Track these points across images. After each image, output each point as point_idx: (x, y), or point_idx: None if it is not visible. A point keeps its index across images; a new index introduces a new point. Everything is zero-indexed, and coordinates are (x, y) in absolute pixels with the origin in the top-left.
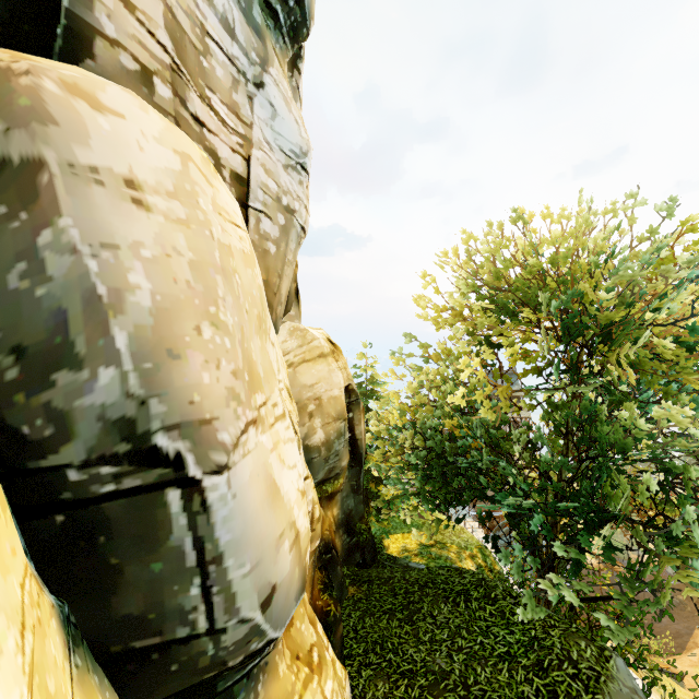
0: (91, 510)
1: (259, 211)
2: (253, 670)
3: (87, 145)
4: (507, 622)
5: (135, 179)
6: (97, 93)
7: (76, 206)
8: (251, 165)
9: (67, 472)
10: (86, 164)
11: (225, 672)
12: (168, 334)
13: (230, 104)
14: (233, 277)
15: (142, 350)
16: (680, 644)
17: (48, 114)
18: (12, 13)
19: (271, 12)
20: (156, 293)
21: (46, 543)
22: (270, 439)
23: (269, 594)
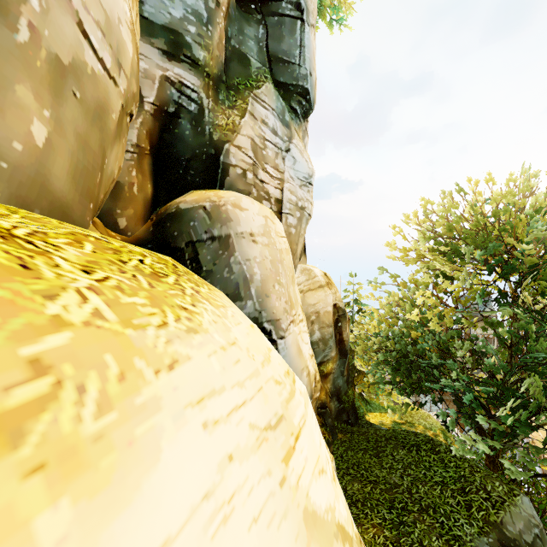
0: None
1: (287, 213)
2: None
3: (240, 225)
4: (445, 465)
5: (252, 232)
6: (240, 203)
7: (239, 248)
8: (284, 192)
9: None
10: (240, 232)
11: None
12: (265, 289)
13: (274, 166)
14: (283, 263)
15: (258, 294)
16: None
17: (230, 218)
18: (205, 168)
19: (293, 111)
20: (261, 274)
21: None
22: (298, 329)
23: None
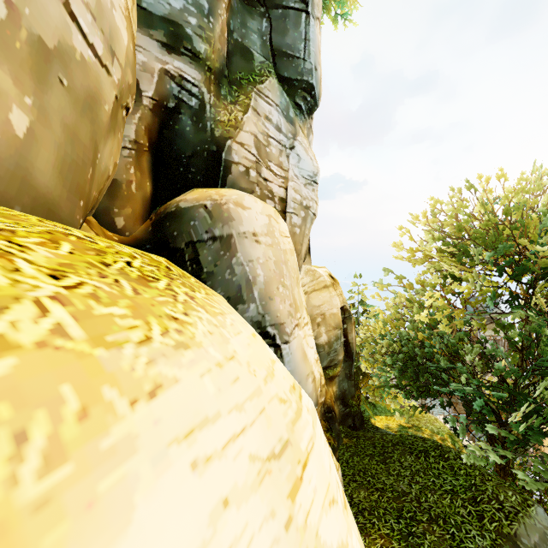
0: None
1: (291, 213)
2: None
3: (242, 225)
4: (454, 473)
5: (255, 232)
6: (243, 202)
7: (241, 248)
8: (288, 190)
9: None
10: (242, 232)
11: None
12: (269, 291)
13: (278, 163)
14: (288, 264)
15: (261, 297)
16: None
17: (232, 217)
18: (207, 166)
19: (298, 107)
20: (265, 276)
21: None
22: (303, 333)
23: None
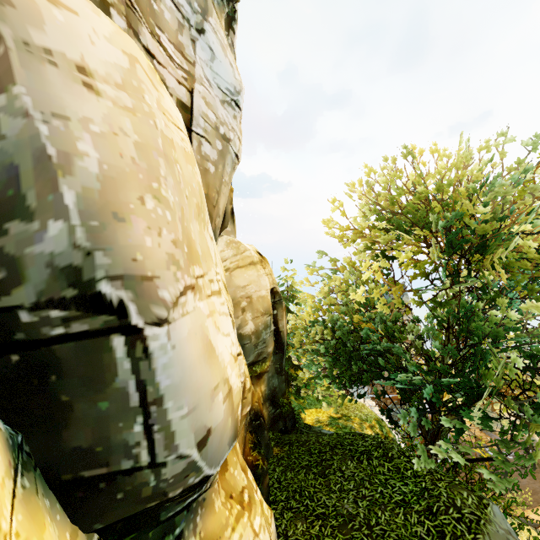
0: (43, 351)
1: (200, 136)
2: (193, 504)
3: (42, 30)
4: (402, 475)
5: (87, 67)
6: None
7: (30, 79)
8: (194, 97)
9: (18, 313)
10: (41, 45)
11: (167, 503)
12: (114, 200)
13: (177, 44)
14: (174, 165)
15: (89, 209)
16: (536, 500)
17: None
18: None
19: None
20: (103, 162)
21: (2, 380)
22: (206, 307)
23: (204, 436)
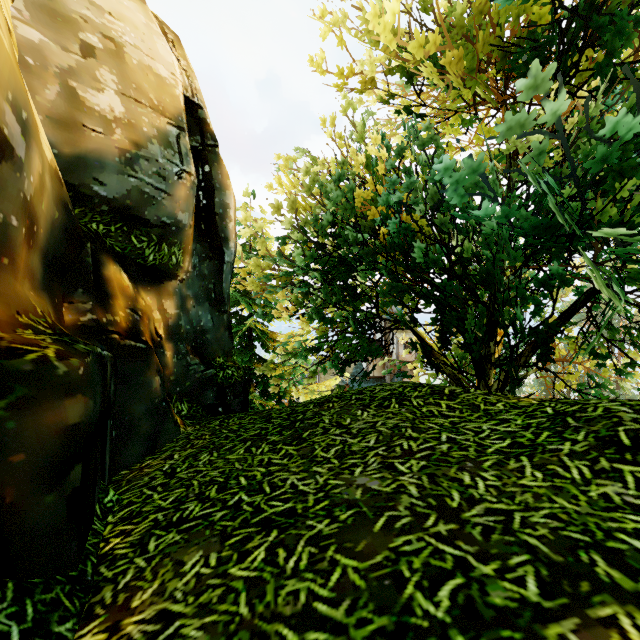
0: None
1: None
2: None
3: None
4: (487, 412)
5: None
6: None
7: None
8: None
9: None
10: None
11: None
12: None
13: None
14: None
15: None
16: None
17: None
18: None
19: None
20: None
21: None
22: None
23: None
